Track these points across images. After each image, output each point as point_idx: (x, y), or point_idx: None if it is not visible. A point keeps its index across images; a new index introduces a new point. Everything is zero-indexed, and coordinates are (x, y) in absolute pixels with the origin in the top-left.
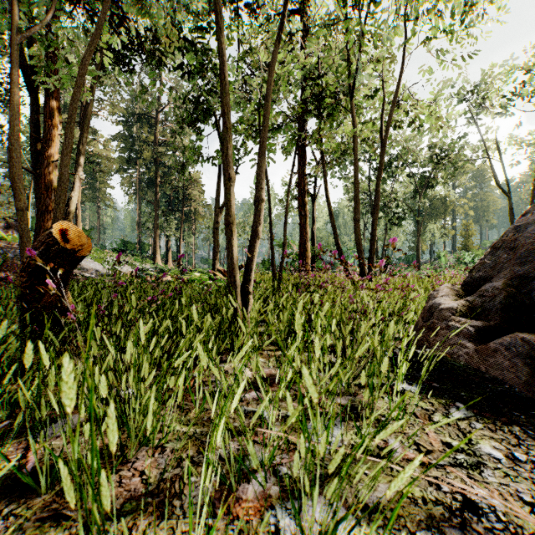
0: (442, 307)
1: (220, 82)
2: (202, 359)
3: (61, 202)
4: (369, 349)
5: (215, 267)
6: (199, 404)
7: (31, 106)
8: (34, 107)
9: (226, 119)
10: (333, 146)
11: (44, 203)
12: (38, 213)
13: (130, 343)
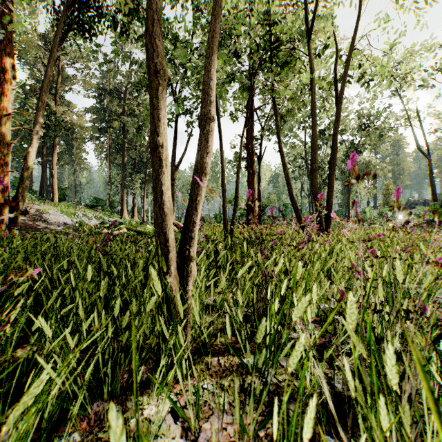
0: None
1: None
2: None
3: None
4: None
5: None
6: None
7: None
8: None
9: None
10: (289, 92)
11: None
12: None
13: None
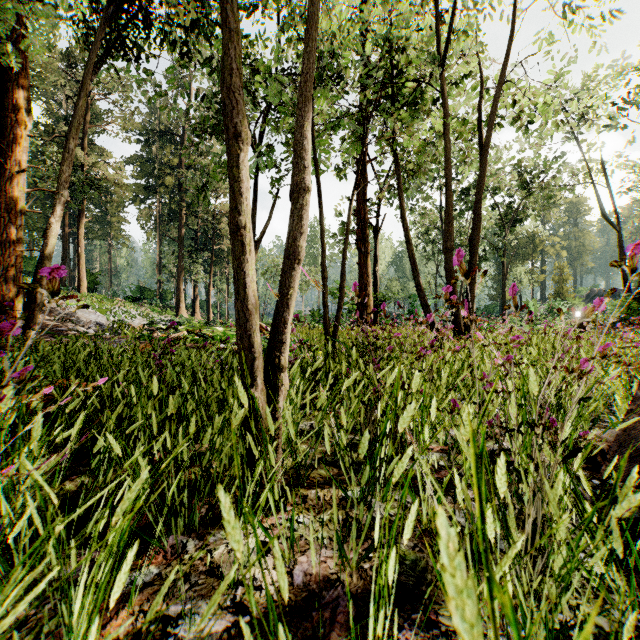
0: None
1: None
2: None
3: None
4: None
5: None
6: None
7: None
8: None
9: (232, 17)
10: (414, 142)
11: (6, 230)
12: None
13: None
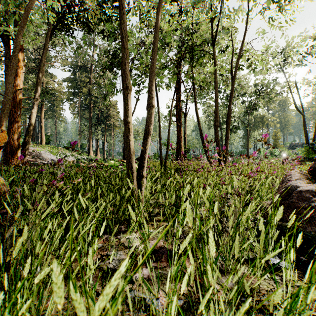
0: (300, 189)
1: (120, 13)
2: (62, 288)
3: (5, 109)
4: (246, 228)
5: (124, 157)
6: (92, 285)
7: (5, 54)
8: (7, 55)
9: (124, 42)
10: (201, 77)
11: (13, 116)
12: (9, 122)
13: (24, 230)
